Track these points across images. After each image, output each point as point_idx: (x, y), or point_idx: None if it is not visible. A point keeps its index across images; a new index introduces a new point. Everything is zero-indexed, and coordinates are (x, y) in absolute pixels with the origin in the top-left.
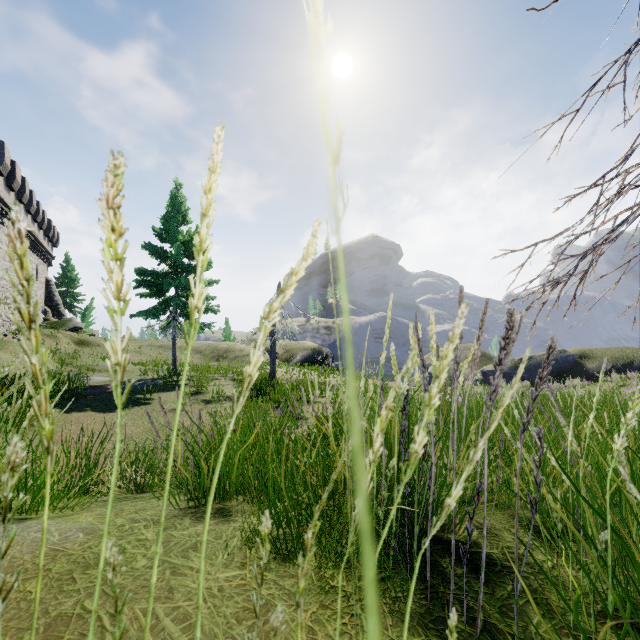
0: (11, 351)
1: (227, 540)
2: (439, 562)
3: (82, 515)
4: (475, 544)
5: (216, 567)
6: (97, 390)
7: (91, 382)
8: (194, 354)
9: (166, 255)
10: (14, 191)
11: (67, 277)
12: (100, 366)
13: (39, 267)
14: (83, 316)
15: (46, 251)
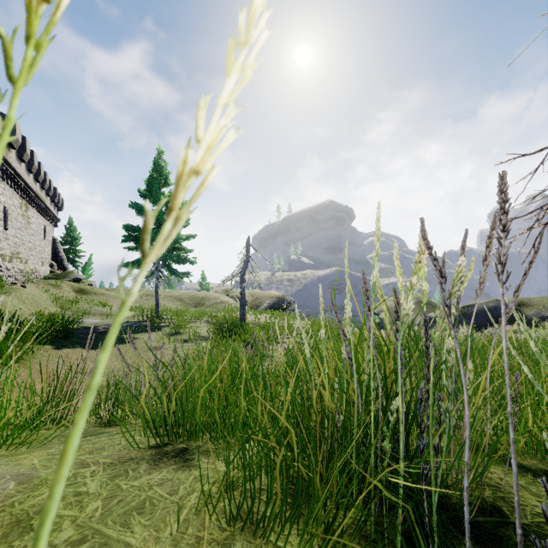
0: (18, 296)
1: (183, 496)
2: (460, 540)
3: (32, 455)
4: (495, 509)
5: (162, 544)
6: (89, 330)
7: (85, 324)
8: (176, 301)
9: None
10: (24, 162)
11: (70, 236)
12: (95, 310)
13: (47, 228)
14: (83, 269)
15: (52, 214)
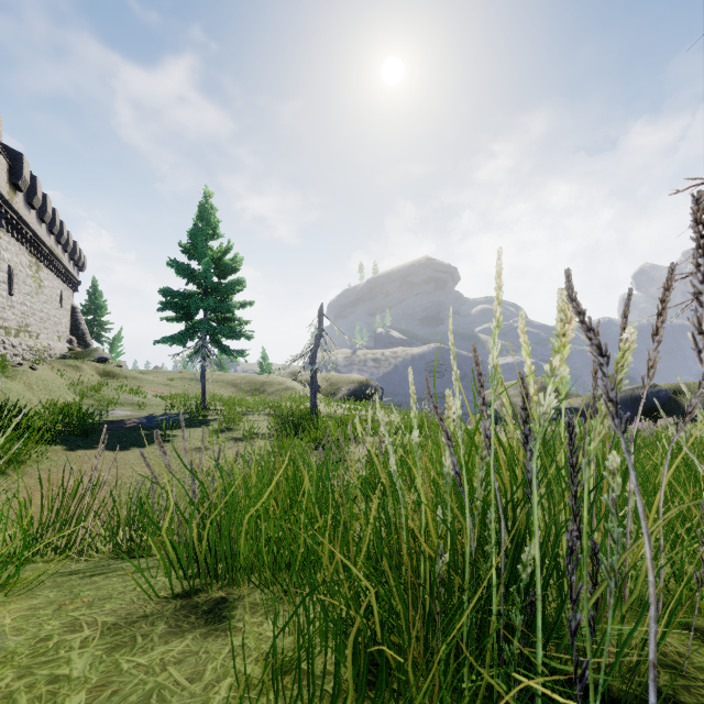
0: (24, 381)
1: (210, 684)
2: None
3: (6, 608)
4: None
5: None
6: (115, 425)
7: (111, 416)
8: (228, 387)
9: (194, 273)
10: (35, 209)
11: (94, 304)
12: (124, 399)
13: (64, 293)
14: (111, 346)
15: (71, 276)
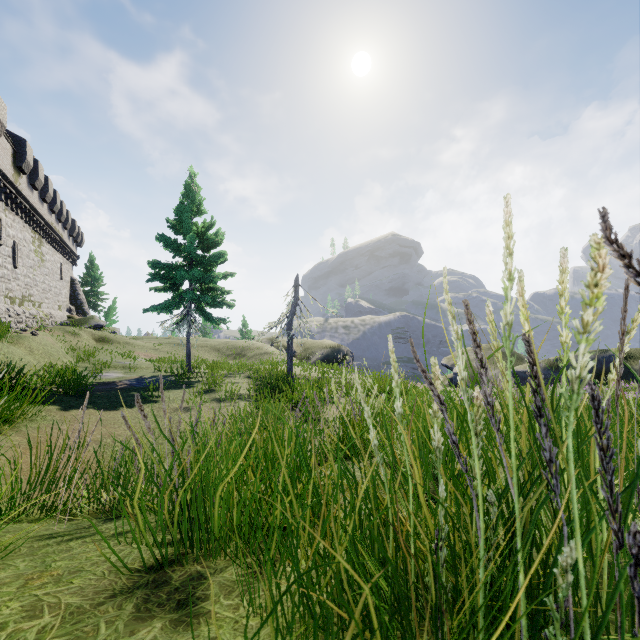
0: (26, 346)
1: None
2: None
3: None
4: None
5: None
6: (107, 386)
7: (104, 378)
8: (212, 352)
9: (180, 247)
10: (37, 190)
11: (91, 276)
12: (116, 363)
13: (64, 266)
14: (106, 315)
15: (71, 251)
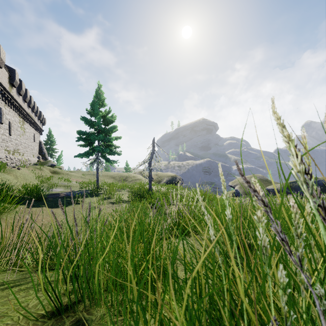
0: (14, 175)
1: None
2: None
3: None
4: None
5: None
6: (54, 195)
7: (53, 191)
8: (110, 178)
9: (93, 123)
10: (21, 95)
11: (49, 140)
12: (61, 183)
13: (35, 135)
14: (57, 160)
15: (39, 127)
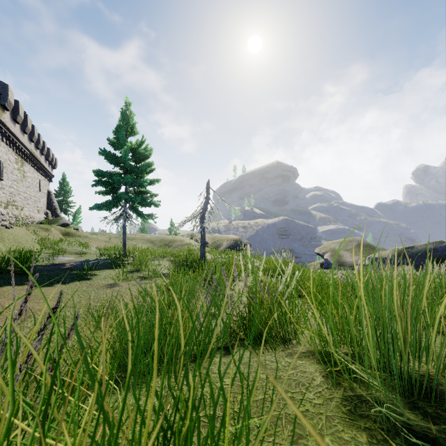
0: None
1: None
2: None
3: None
4: None
5: None
6: (55, 267)
7: (57, 261)
8: (147, 243)
9: (118, 159)
10: (18, 123)
11: (63, 190)
12: (73, 250)
13: (42, 182)
14: (74, 217)
15: (47, 171)
